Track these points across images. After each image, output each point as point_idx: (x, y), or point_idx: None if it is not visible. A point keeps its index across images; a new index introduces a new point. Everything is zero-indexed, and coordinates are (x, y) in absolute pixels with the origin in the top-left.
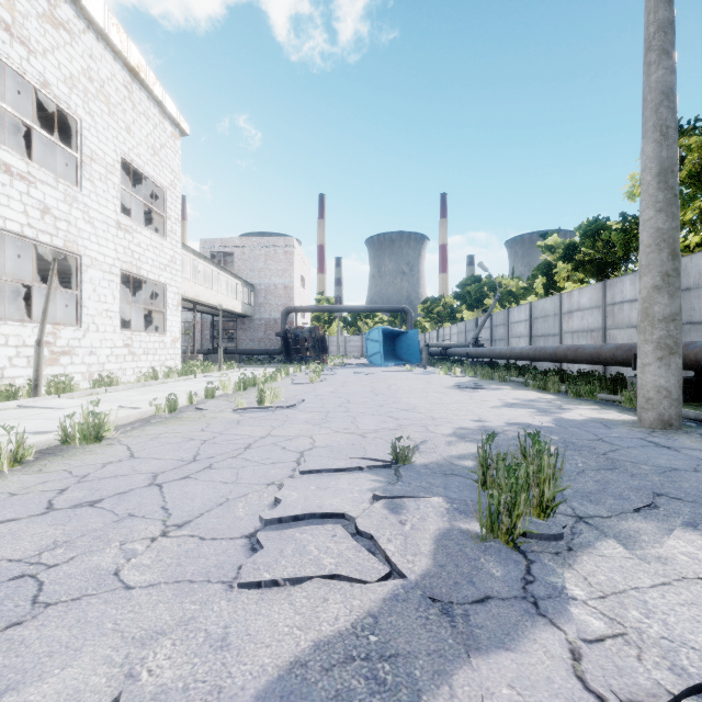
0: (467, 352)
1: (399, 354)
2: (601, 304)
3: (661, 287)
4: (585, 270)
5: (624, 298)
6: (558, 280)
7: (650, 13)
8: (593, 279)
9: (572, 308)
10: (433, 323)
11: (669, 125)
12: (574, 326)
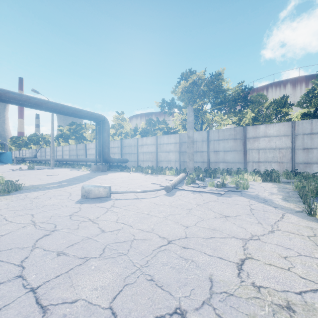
0: (32, 159)
1: (2, 160)
2: (62, 150)
3: (52, 153)
4: (65, 140)
5: (65, 150)
6: (60, 141)
7: (51, 125)
8: (67, 143)
9: (58, 150)
10: (17, 147)
11: (53, 137)
12: (58, 154)
